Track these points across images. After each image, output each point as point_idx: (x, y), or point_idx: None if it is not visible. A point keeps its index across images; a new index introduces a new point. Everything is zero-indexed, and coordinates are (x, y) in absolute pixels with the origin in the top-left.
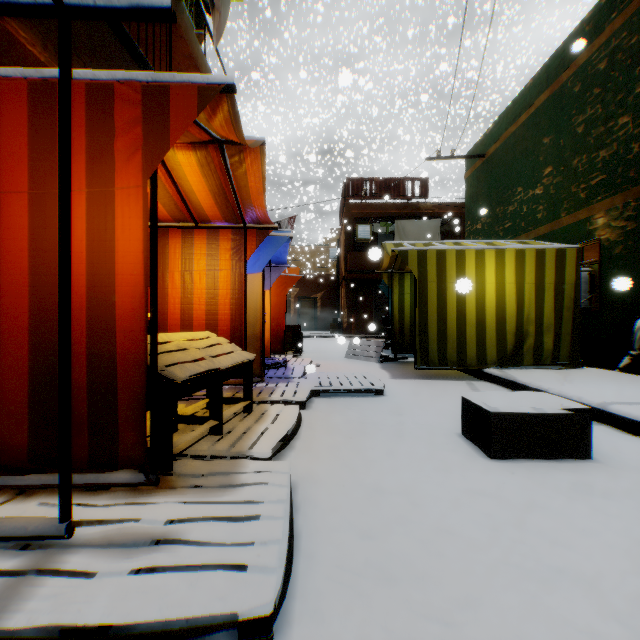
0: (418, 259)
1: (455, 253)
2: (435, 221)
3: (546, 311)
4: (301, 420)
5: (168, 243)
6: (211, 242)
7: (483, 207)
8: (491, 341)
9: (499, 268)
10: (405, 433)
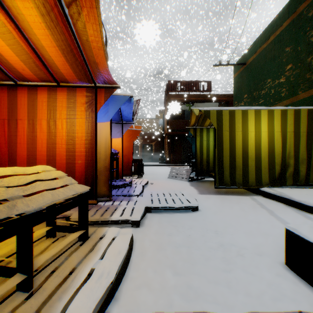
0: (217, 116)
1: (241, 112)
2: (215, 103)
3: (301, 150)
4: (131, 250)
5: (37, 98)
6: (70, 97)
7: (245, 93)
8: (265, 170)
9: (270, 122)
10: (231, 263)
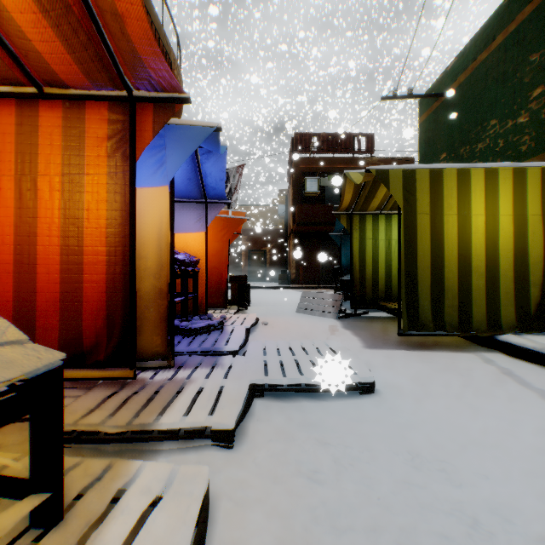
0: (403, 182)
1: (455, 173)
2: None
3: None
4: None
5: None
6: (71, 125)
7: (442, 150)
8: (506, 296)
9: (517, 194)
10: None
